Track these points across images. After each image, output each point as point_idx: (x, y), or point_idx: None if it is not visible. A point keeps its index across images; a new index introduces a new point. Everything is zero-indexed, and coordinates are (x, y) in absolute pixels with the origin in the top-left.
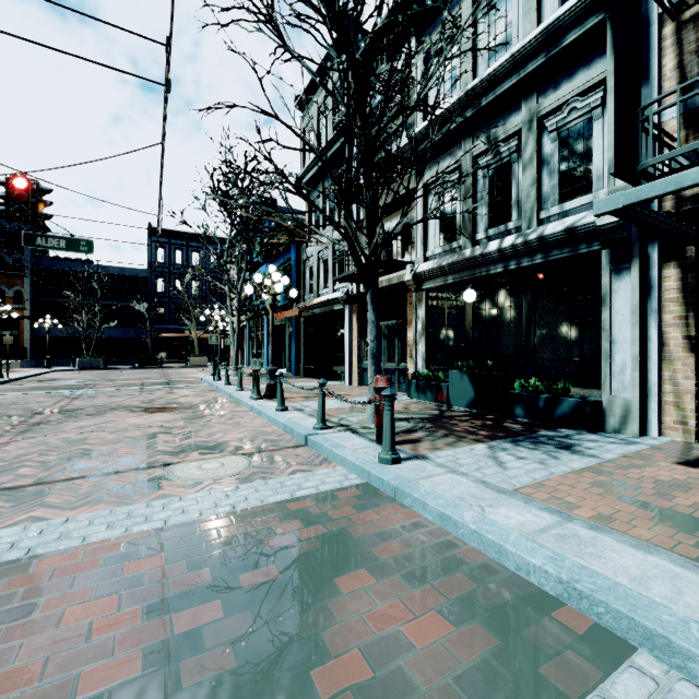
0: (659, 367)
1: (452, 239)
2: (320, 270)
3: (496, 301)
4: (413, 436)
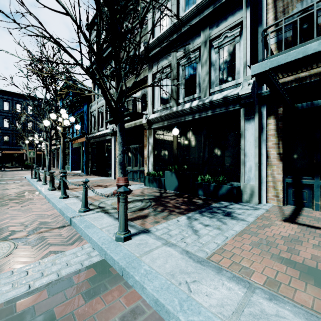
0: (266, 168)
1: (167, 102)
2: (99, 118)
3: (188, 135)
4: (143, 212)
